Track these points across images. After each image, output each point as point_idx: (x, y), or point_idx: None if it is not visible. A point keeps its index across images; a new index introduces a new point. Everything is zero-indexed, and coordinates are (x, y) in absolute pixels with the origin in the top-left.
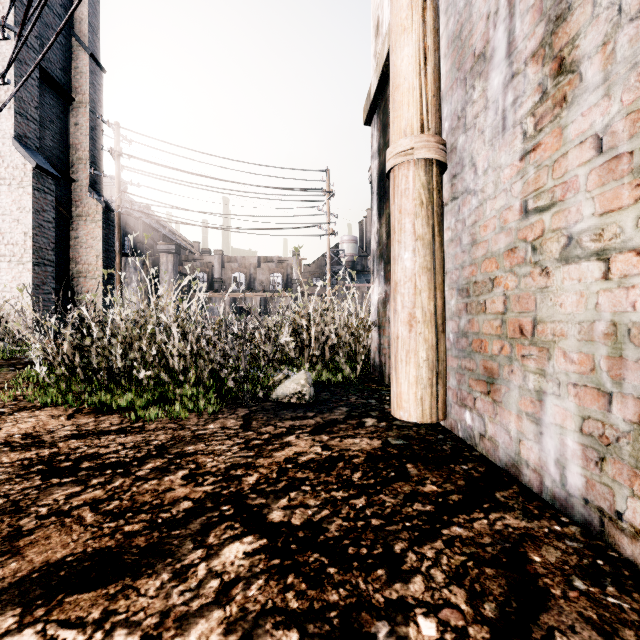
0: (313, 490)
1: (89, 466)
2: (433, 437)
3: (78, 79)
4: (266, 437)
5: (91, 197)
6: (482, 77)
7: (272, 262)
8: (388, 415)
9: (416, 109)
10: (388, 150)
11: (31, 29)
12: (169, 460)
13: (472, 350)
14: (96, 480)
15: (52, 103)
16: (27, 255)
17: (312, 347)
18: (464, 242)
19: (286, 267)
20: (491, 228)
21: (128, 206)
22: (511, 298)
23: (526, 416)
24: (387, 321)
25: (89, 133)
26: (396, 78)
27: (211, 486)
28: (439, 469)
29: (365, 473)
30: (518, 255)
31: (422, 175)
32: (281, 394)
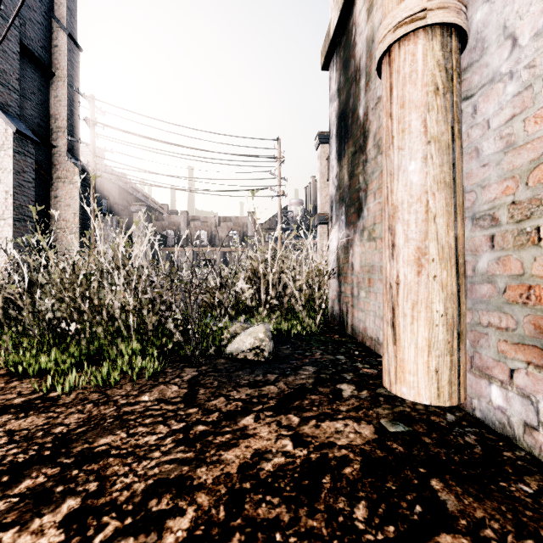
0: None
1: None
2: (441, 418)
3: (57, 56)
4: (214, 418)
5: (69, 161)
6: None
7: (230, 221)
8: (366, 378)
9: None
10: (382, 24)
11: None
12: (61, 471)
13: (505, 300)
14: None
15: (33, 77)
16: (8, 211)
17: (269, 295)
18: (486, 152)
19: (242, 225)
20: None
21: (102, 169)
22: None
23: None
24: (350, 267)
25: (67, 104)
26: None
27: None
28: (489, 494)
29: (372, 506)
30: None
31: (437, 49)
32: (236, 349)
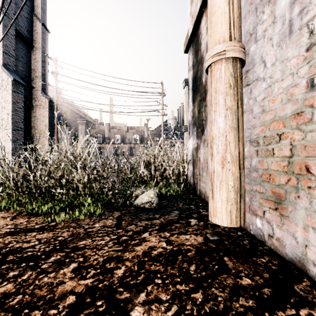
0: (163, 283)
1: (11, 259)
2: (235, 234)
3: (36, 36)
4: (130, 234)
5: (42, 96)
6: (270, 3)
7: (134, 129)
8: (203, 216)
9: (226, 26)
10: (207, 53)
11: (8, 6)
12: (66, 254)
13: (262, 180)
14: (12, 273)
15: (22, 48)
16: (9, 125)
17: (156, 174)
18: (255, 111)
19: (141, 131)
20: (278, 101)
21: (61, 100)
22: (297, 147)
23: (313, 229)
24: (198, 160)
25: (41, 63)
26: (213, 7)
27: (91, 279)
28: (247, 262)
29: (197, 266)
30: (304, 117)
31: (230, 68)
32: (139, 202)
